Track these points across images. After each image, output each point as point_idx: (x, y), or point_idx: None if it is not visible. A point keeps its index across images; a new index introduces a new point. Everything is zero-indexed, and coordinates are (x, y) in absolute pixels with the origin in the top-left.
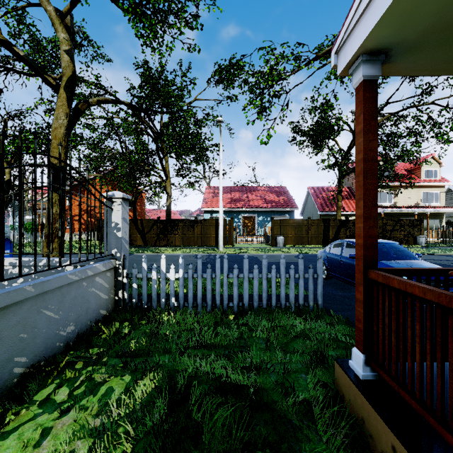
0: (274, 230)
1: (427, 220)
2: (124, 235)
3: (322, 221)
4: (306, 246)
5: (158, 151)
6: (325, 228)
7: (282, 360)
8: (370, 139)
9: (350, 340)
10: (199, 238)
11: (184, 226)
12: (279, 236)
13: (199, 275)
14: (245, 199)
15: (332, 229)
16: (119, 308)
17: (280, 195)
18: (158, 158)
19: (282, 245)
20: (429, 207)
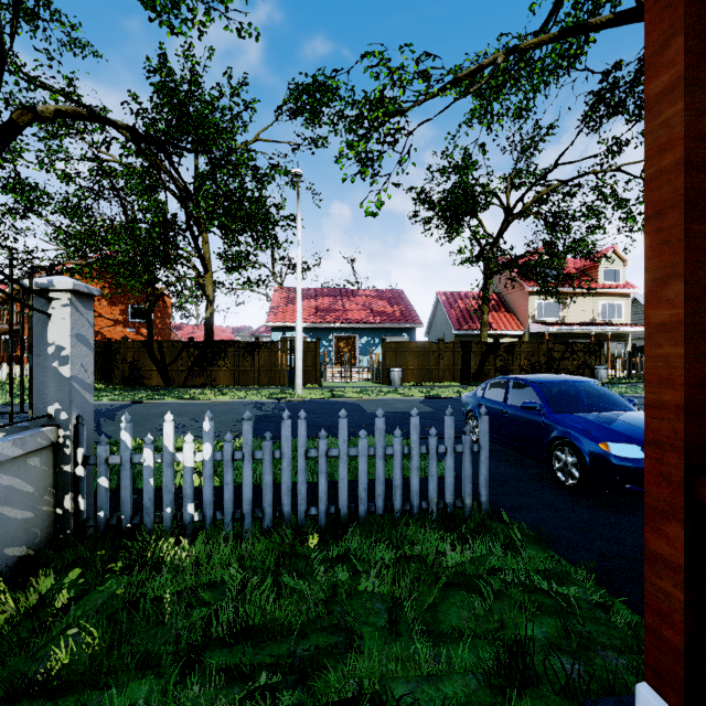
0: (386, 359)
1: (607, 344)
2: (79, 372)
3: (460, 345)
4: (436, 385)
5: (189, 222)
6: (464, 355)
7: (429, 667)
8: (701, 108)
9: (559, 589)
10: (263, 373)
11: (236, 353)
12: (395, 368)
13: (248, 455)
14: (340, 308)
15: (475, 358)
16: (65, 534)
17: (395, 304)
18: (190, 235)
19: (399, 384)
20: (610, 324)
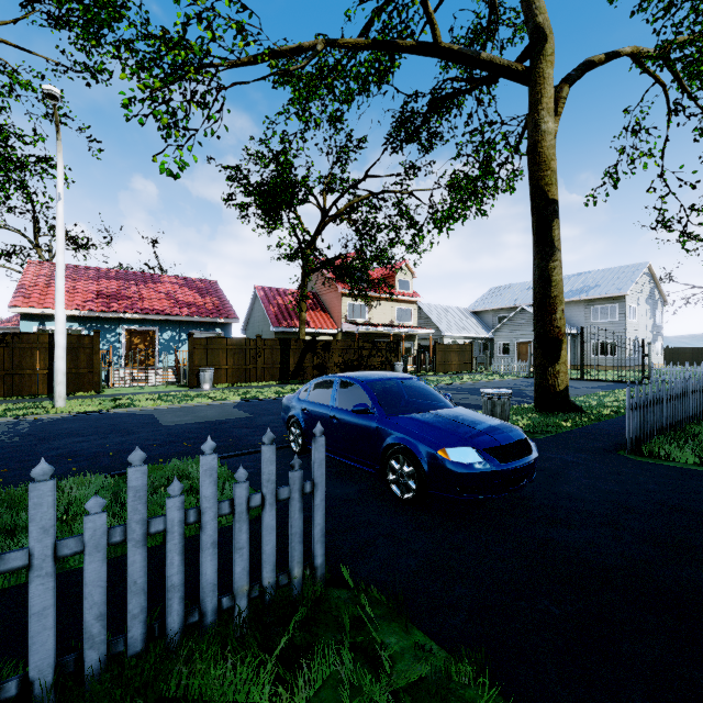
0: (194, 357)
1: (402, 343)
2: None
3: (279, 343)
4: (254, 385)
5: None
6: (283, 353)
7: None
8: None
9: None
10: None
11: None
12: (205, 368)
13: None
14: (134, 295)
15: (294, 355)
16: None
17: (207, 295)
18: None
19: (211, 386)
20: (403, 326)
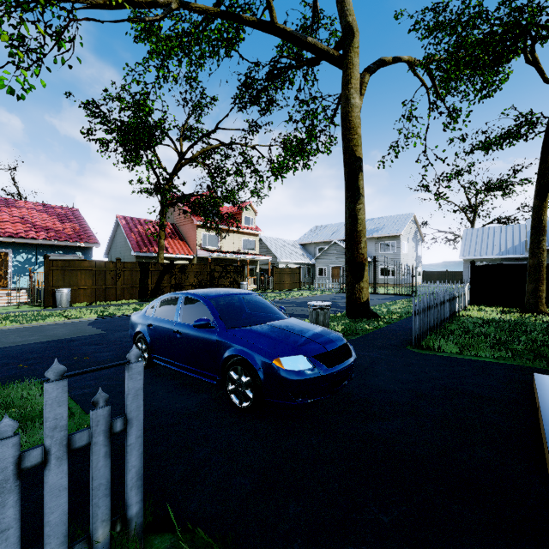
0: (50, 278)
1: (247, 267)
2: None
3: (138, 265)
4: (114, 303)
5: None
6: (143, 274)
7: None
8: None
9: None
10: None
11: None
12: (62, 288)
13: None
14: None
15: (153, 276)
16: None
17: (67, 221)
18: None
19: (68, 305)
20: (248, 253)
